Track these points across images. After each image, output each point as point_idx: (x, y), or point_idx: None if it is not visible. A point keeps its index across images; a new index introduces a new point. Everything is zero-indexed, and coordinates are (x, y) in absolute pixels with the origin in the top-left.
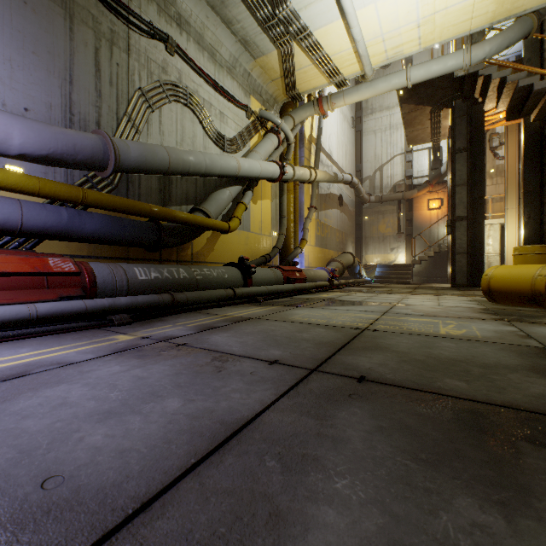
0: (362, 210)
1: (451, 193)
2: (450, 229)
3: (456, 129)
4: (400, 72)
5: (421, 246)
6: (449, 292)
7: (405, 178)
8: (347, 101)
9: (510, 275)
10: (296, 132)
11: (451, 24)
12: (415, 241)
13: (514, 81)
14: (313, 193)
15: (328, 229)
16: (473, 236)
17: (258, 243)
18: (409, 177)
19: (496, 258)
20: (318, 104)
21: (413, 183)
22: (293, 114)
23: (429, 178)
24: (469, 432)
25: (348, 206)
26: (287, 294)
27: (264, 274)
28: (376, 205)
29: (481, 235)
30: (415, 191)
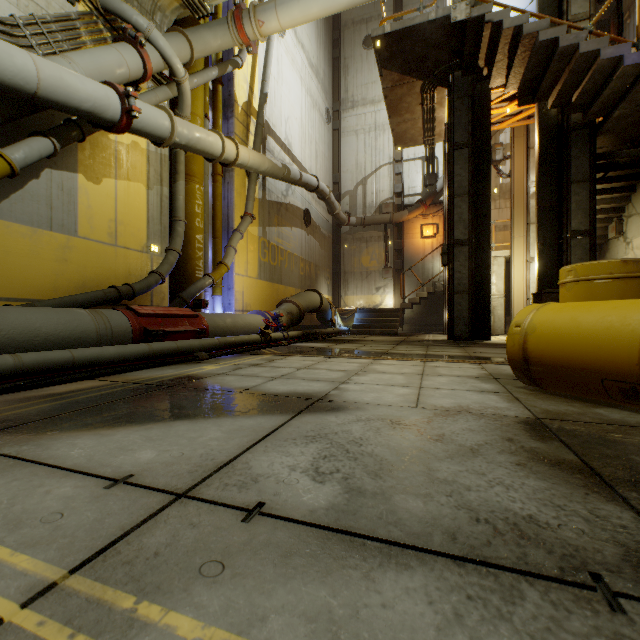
0: (340, 235)
1: (448, 206)
2: (446, 257)
3: (455, 115)
4: None
5: (412, 286)
6: (444, 351)
7: (394, 196)
8: (283, 18)
9: (577, 325)
10: (207, 78)
11: None
12: (406, 279)
13: (533, 33)
14: (249, 192)
15: (285, 255)
16: (475, 269)
17: (105, 262)
18: (399, 195)
19: (500, 300)
20: (235, 20)
21: (403, 203)
22: (191, 33)
23: (422, 197)
24: None
25: (320, 229)
26: (100, 370)
27: (55, 322)
28: (358, 229)
29: (486, 266)
30: (405, 212)
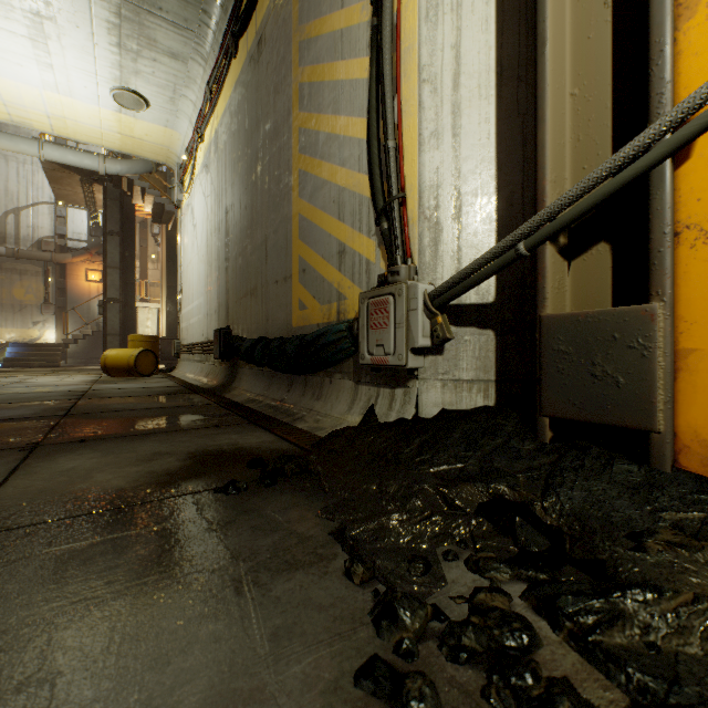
0: None
1: (104, 273)
2: (103, 309)
3: (110, 211)
4: (32, 142)
5: (78, 323)
6: (91, 372)
7: (57, 236)
8: None
9: (119, 355)
10: None
11: (85, 133)
12: (71, 316)
13: (153, 195)
14: None
15: None
16: (126, 319)
17: None
18: (63, 237)
19: None
20: None
21: (68, 245)
22: None
23: (89, 245)
24: (5, 406)
25: None
26: None
27: None
28: (10, 260)
29: (134, 318)
30: (69, 256)
